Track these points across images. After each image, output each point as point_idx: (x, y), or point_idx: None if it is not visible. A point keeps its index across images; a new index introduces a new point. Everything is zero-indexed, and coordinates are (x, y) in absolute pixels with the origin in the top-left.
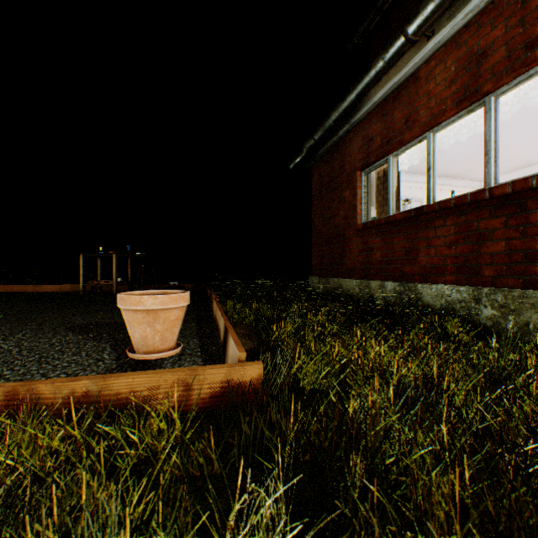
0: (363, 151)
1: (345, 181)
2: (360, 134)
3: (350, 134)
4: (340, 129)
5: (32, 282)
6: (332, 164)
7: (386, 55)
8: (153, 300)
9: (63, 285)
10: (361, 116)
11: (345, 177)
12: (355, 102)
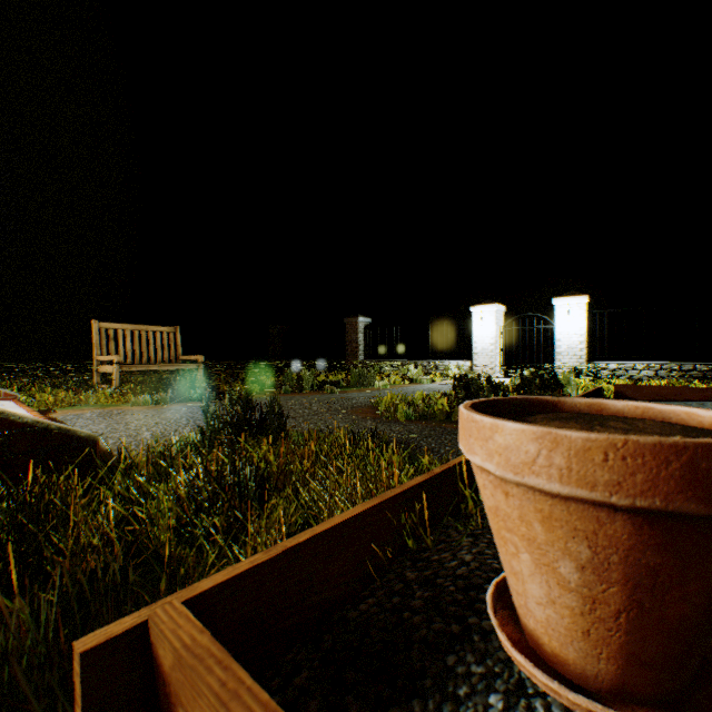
0: None
1: None
2: None
3: None
4: None
5: None
6: None
7: None
8: None
9: None
10: None
11: None
12: None
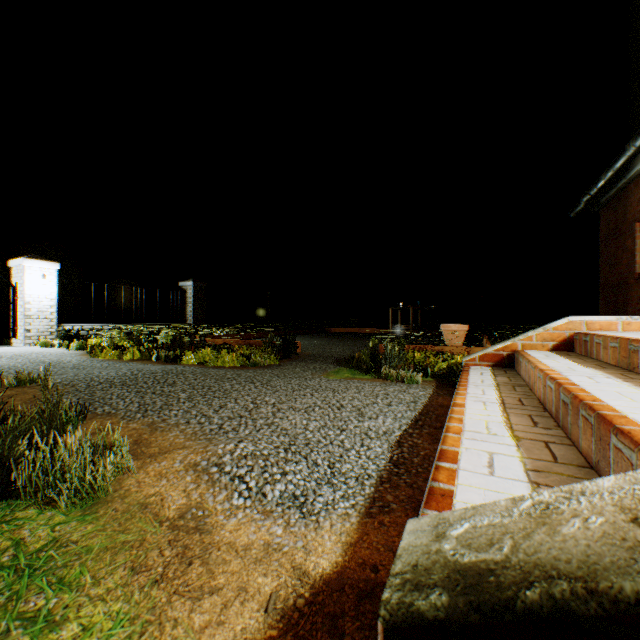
0: (639, 204)
1: (625, 231)
2: (637, 187)
3: (630, 185)
4: (617, 182)
5: (355, 327)
6: (615, 211)
7: (633, 143)
8: (454, 326)
9: (374, 329)
10: (634, 173)
11: (626, 226)
12: (619, 169)
